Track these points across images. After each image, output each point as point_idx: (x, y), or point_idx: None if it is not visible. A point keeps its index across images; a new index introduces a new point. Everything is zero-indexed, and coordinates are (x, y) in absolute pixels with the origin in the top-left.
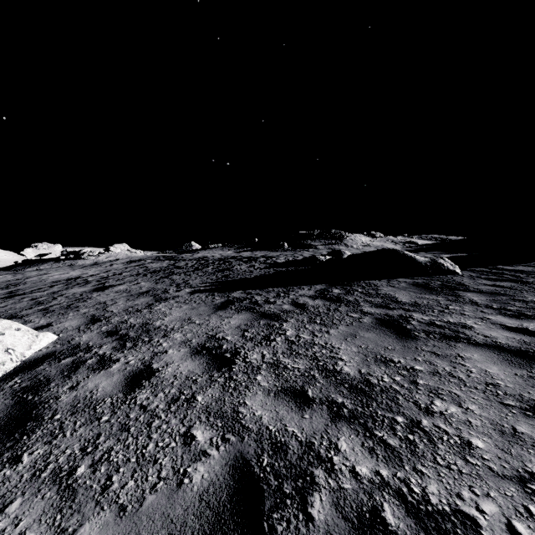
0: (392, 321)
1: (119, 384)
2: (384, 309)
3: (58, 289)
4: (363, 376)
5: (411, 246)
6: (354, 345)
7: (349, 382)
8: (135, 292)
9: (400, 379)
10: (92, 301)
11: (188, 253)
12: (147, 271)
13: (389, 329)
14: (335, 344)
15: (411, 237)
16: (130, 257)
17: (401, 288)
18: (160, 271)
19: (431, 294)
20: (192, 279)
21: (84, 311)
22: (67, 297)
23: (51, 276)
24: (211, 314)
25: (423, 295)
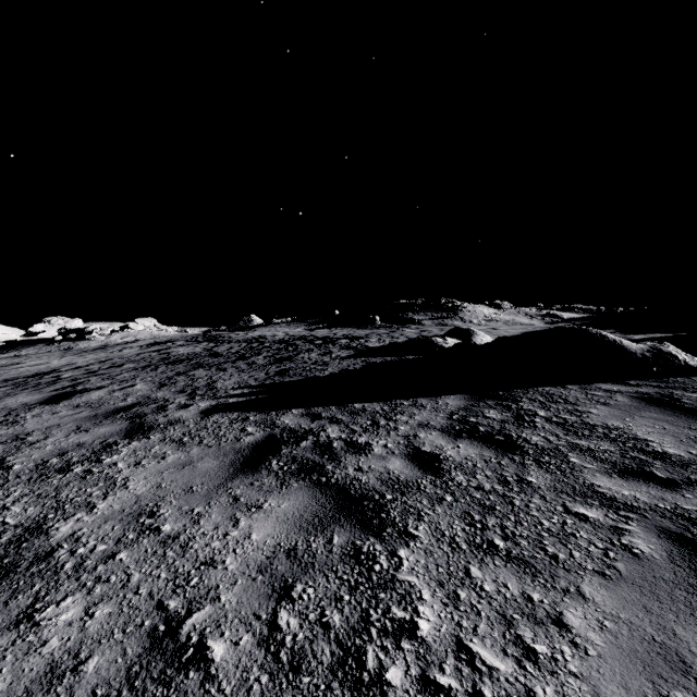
0: None
1: None
2: (654, 487)
3: None
4: None
5: (554, 320)
6: None
7: None
8: (108, 407)
9: None
10: (7, 431)
11: (241, 331)
12: (164, 360)
13: None
14: None
15: (551, 309)
16: (157, 336)
17: (629, 410)
18: (183, 361)
19: None
20: (224, 378)
21: None
22: None
23: (17, 368)
24: (214, 491)
25: None
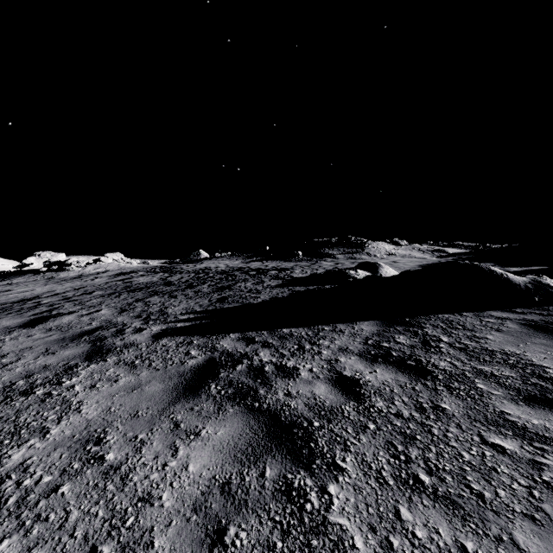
0: None
1: None
2: None
3: None
4: None
5: (442, 255)
6: None
7: None
8: (75, 330)
9: None
10: None
11: (191, 263)
12: (127, 288)
13: None
14: None
15: (439, 245)
16: (123, 268)
17: (521, 337)
18: (142, 289)
19: None
20: (174, 305)
21: None
22: None
23: (7, 294)
24: (157, 417)
25: None
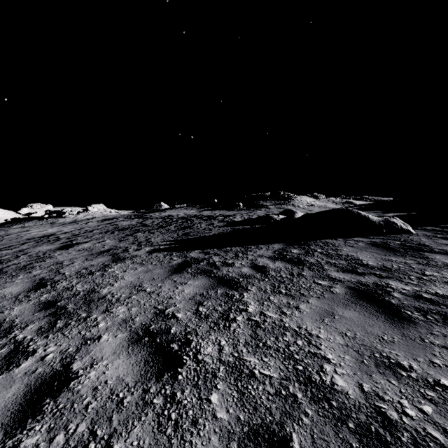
0: (369, 292)
1: (9, 408)
2: (354, 275)
3: (27, 247)
4: (370, 401)
5: (350, 206)
6: (337, 332)
7: (354, 416)
8: (96, 250)
9: (434, 412)
10: (50, 260)
11: (156, 212)
12: (116, 228)
13: (371, 305)
14: (312, 330)
15: (349, 198)
16: (106, 215)
17: (361, 249)
18: (127, 228)
19: (397, 256)
20: (154, 237)
21: (36, 273)
22: (30, 255)
23: (29, 233)
24: (164, 279)
25: (388, 257)
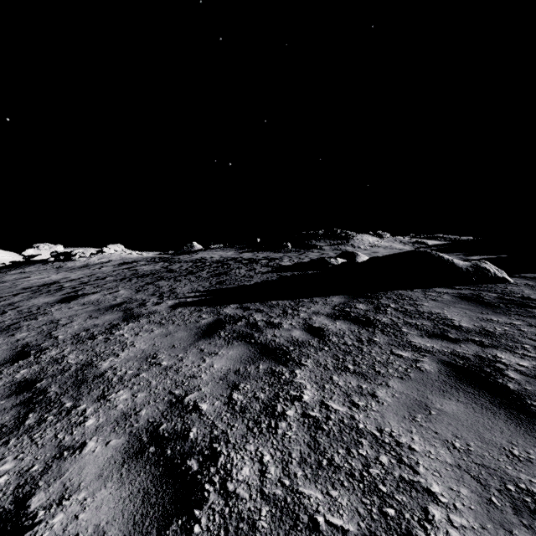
0: (473, 370)
1: None
2: (445, 342)
3: (20, 299)
4: None
5: (421, 246)
6: (439, 440)
7: None
8: (105, 304)
9: None
10: (44, 318)
11: (187, 254)
12: (135, 275)
13: (480, 392)
14: (400, 435)
15: (420, 237)
16: (124, 258)
17: (448, 303)
18: (148, 275)
19: (498, 314)
20: (181, 286)
21: (20, 336)
22: (19, 311)
23: (28, 280)
24: (188, 347)
25: (486, 315)
